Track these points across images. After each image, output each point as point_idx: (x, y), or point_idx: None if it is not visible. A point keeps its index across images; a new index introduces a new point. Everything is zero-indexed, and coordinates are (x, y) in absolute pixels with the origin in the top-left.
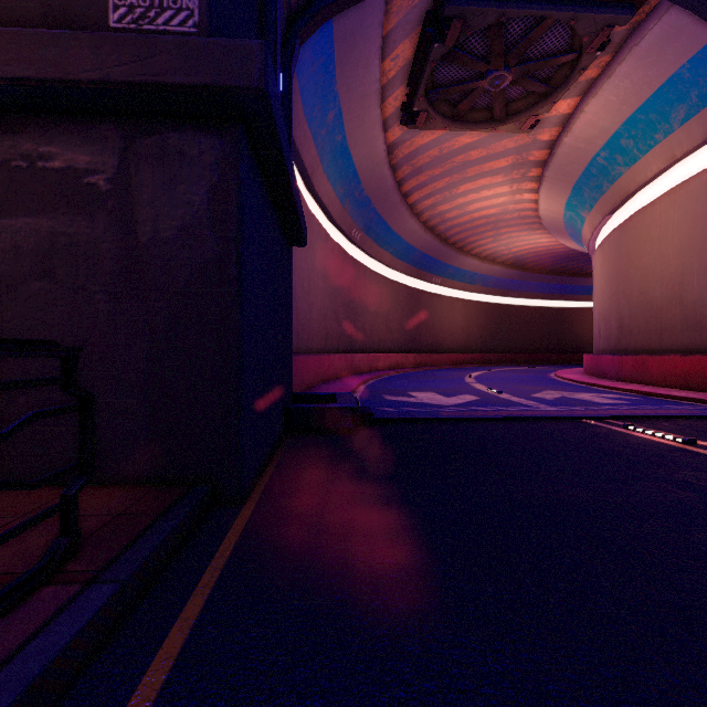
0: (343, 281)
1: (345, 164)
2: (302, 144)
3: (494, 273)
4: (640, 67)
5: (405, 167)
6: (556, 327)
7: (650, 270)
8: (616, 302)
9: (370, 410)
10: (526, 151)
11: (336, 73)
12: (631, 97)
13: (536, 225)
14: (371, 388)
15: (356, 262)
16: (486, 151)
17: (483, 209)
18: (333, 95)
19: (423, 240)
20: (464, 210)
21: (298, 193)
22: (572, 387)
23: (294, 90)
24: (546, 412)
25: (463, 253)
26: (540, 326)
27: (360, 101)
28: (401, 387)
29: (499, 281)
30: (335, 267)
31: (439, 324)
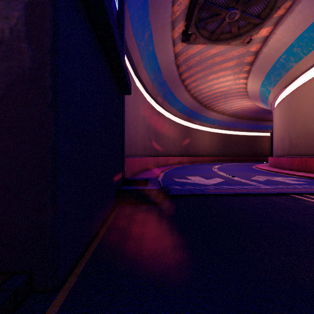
0: (153, 121)
1: (154, 62)
2: (131, 49)
3: (223, 119)
4: (308, 6)
5: (183, 66)
6: (252, 144)
7: (308, 114)
8: (288, 131)
9: (167, 189)
10: (243, 57)
11: (149, 10)
12: (301, 24)
13: (244, 96)
14: (167, 174)
15: (159, 113)
16: (223, 57)
17: (220, 88)
18: (147, 23)
19: (191, 103)
20: (211, 88)
21: (123, 56)
22: (268, 173)
23: (126, 16)
24: (267, 190)
25: (209, 110)
26: (244, 144)
27: (161, 27)
28: (182, 173)
29: (226, 123)
30: (149, 115)
31: (198, 143)
